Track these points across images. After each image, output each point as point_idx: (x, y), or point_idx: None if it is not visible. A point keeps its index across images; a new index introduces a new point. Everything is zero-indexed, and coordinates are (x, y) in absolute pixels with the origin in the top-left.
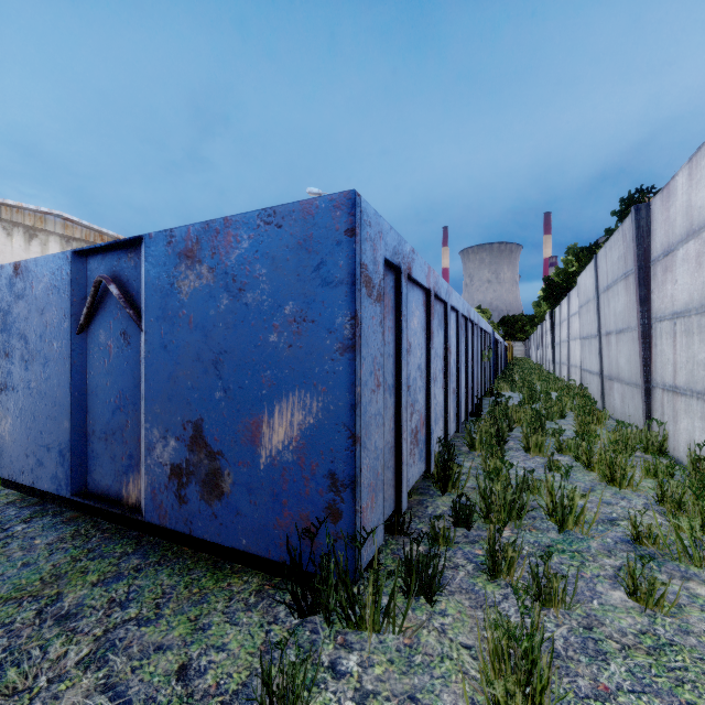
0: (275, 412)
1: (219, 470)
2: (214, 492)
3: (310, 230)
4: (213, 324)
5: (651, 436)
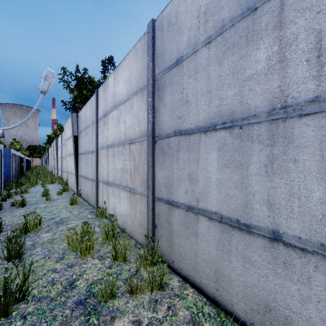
0: None
1: None
2: None
3: (4, 151)
4: None
5: (57, 177)
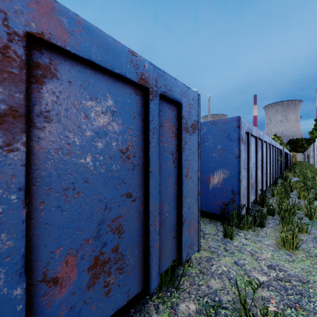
0: (214, 174)
1: None
2: None
3: (225, 126)
4: None
5: None
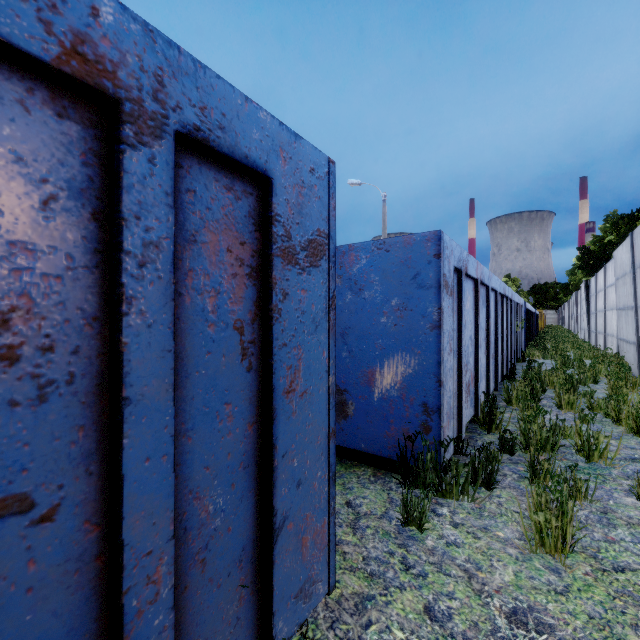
0: (385, 366)
1: (345, 401)
2: (341, 415)
3: (409, 254)
4: (340, 310)
5: None
